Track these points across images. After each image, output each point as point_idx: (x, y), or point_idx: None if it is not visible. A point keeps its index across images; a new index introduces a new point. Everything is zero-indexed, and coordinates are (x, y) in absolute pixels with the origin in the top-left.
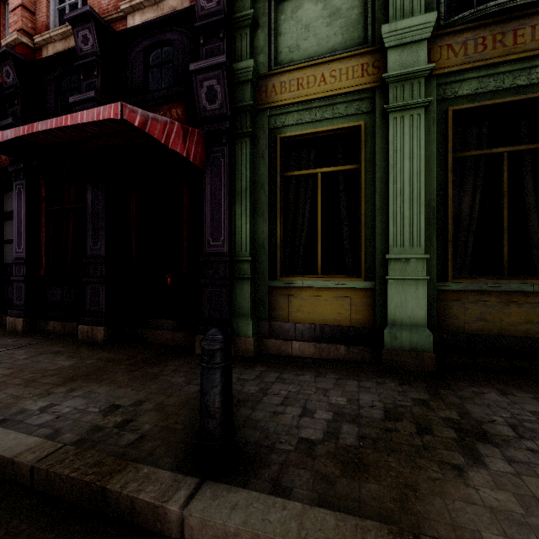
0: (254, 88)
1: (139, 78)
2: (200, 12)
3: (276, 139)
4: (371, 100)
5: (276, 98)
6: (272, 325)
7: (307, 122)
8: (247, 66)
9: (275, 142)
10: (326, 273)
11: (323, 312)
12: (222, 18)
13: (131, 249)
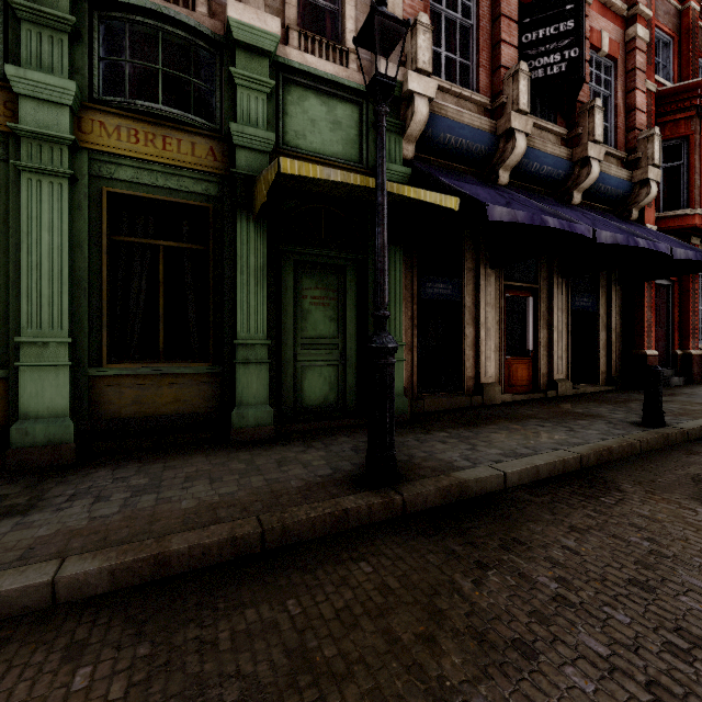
0: None
1: None
2: None
3: None
4: (6, 147)
5: None
6: None
7: None
8: None
9: None
10: None
11: None
12: None
13: None
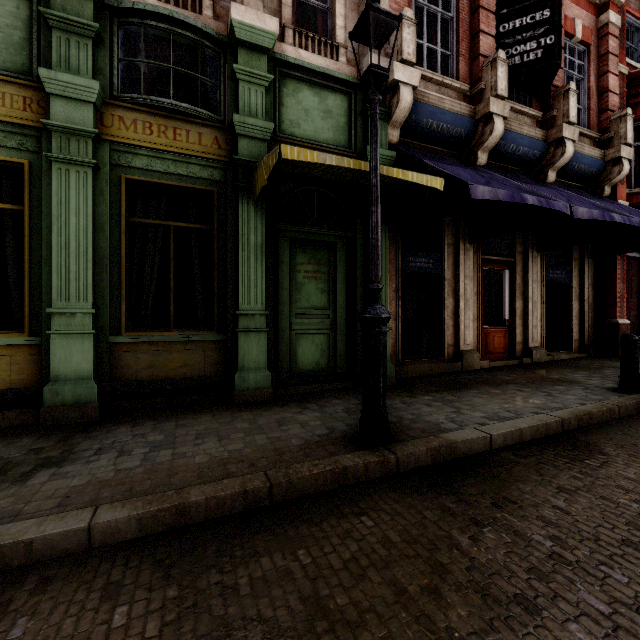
0: None
1: None
2: None
3: None
4: (39, 140)
5: None
6: None
7: None
8: None
9: None
10: None
11: None
12: None
13: None
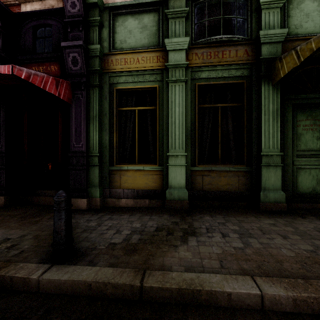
0: (101, 60)
1: (29, 44)
2: (68, 13)
3: (113, 89)
4: (162, 75)
5: (113, 67)
6: (111, 191)
7: (130, 82)
8: (96, 48)
9: (113, 91)
10: (150, 162)
11: (138, 182)
12: (81, 20)
13: (24, 148)
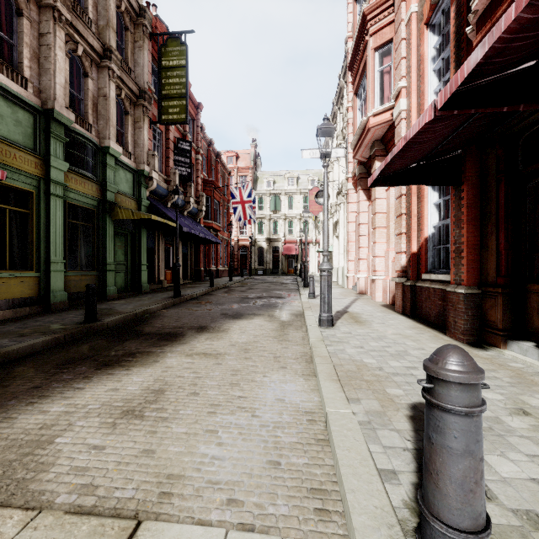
0: None
1: None
2: None
3: None
4: (38, 182)
5: None
6: None
7: None
8: None
9: None
10: None
11: (14, 291)
12: None
13: None
